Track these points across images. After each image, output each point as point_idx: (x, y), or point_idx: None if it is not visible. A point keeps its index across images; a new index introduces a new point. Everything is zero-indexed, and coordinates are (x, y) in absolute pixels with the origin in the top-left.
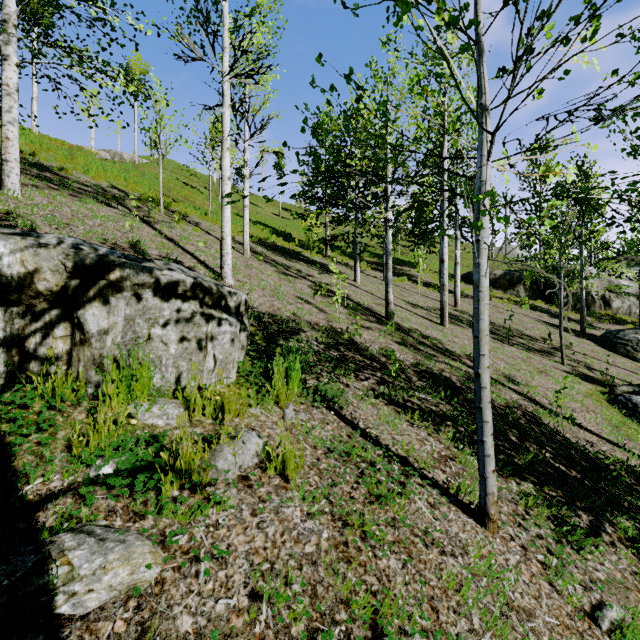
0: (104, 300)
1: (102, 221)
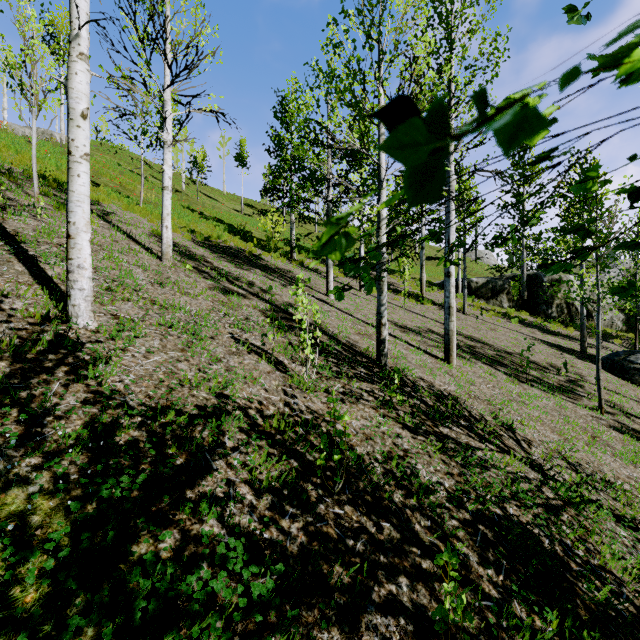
0: None
1: None
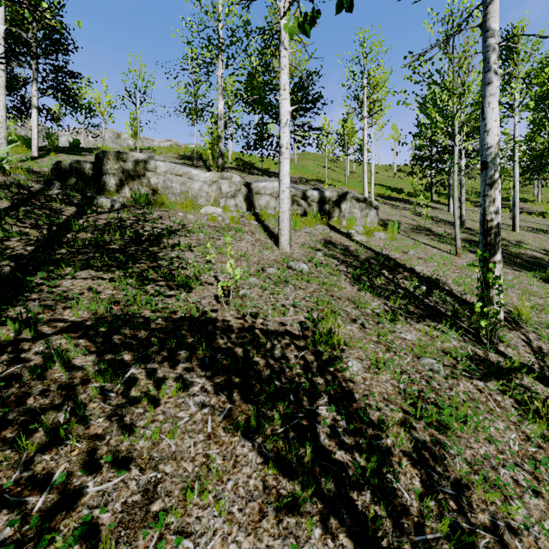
0: (345, 202)
1: None
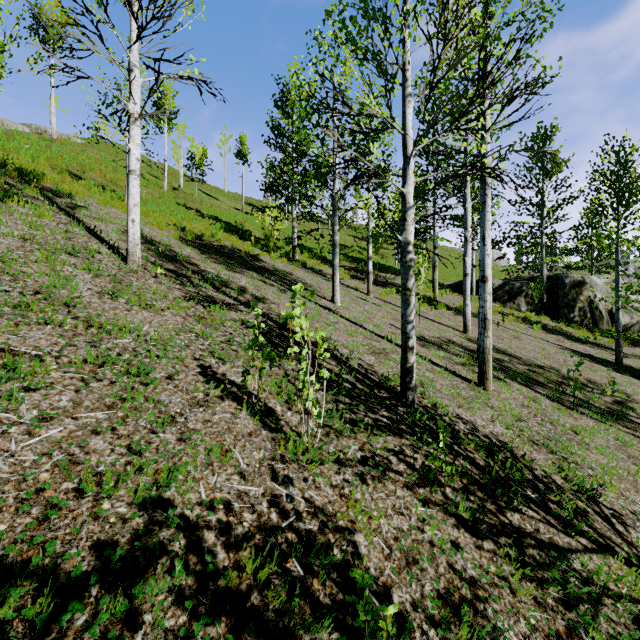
0: None
1: None
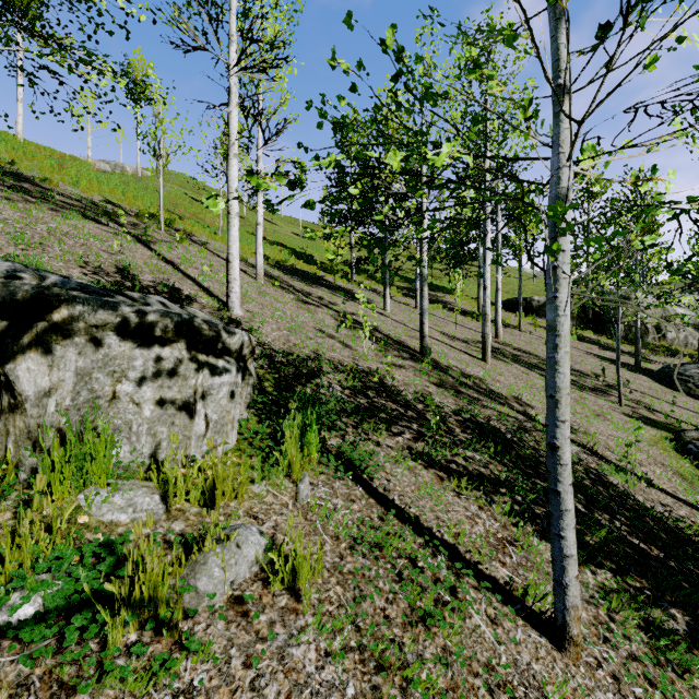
0: (44, 349)
1: (86, 240)
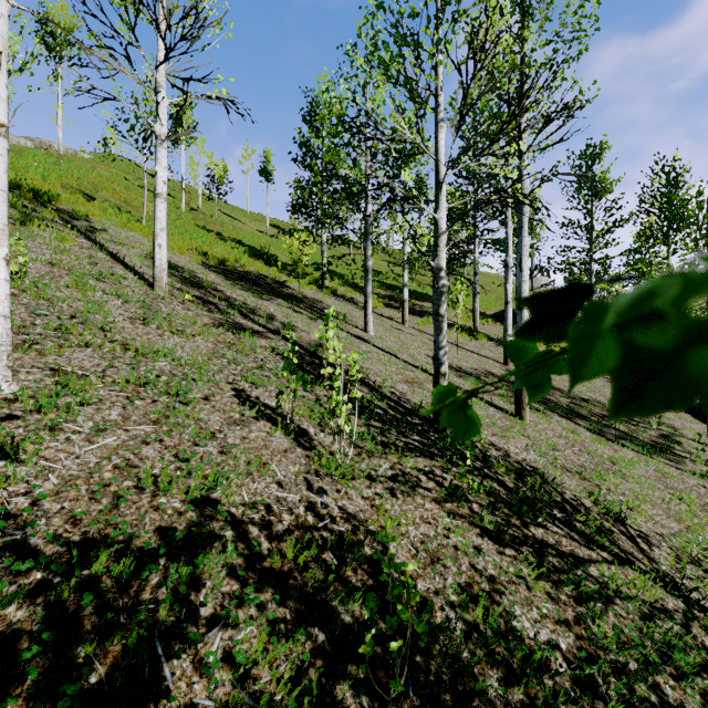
0: None
1: None
